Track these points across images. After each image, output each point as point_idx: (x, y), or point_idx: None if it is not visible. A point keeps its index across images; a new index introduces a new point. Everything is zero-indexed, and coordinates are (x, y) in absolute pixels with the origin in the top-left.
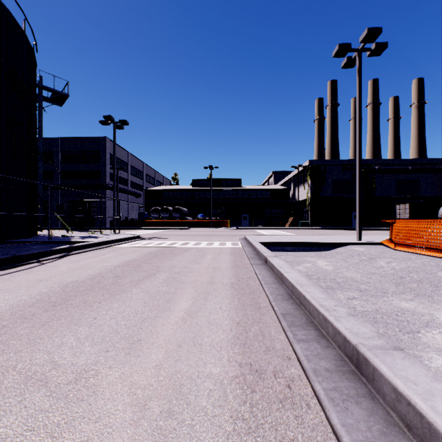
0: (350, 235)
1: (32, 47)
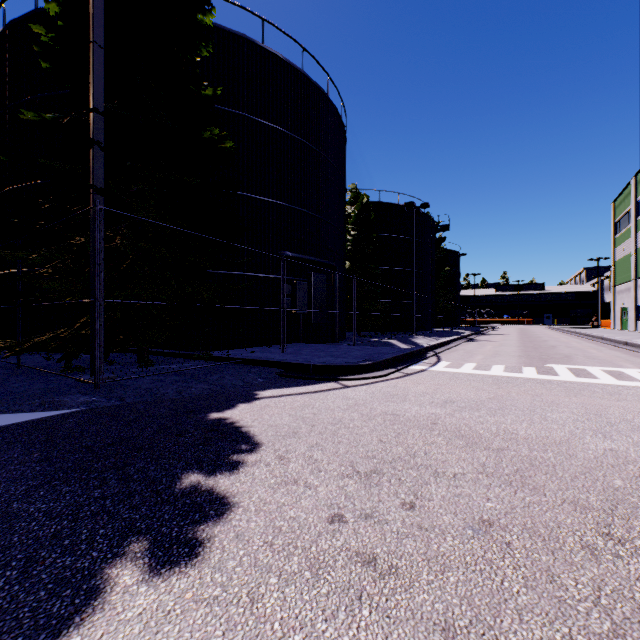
0: None
1: None
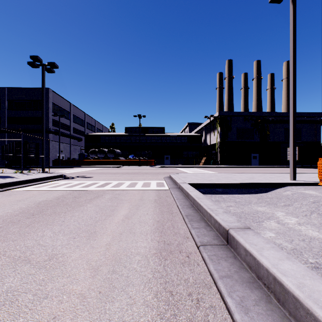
0: (269, 173)
1: None
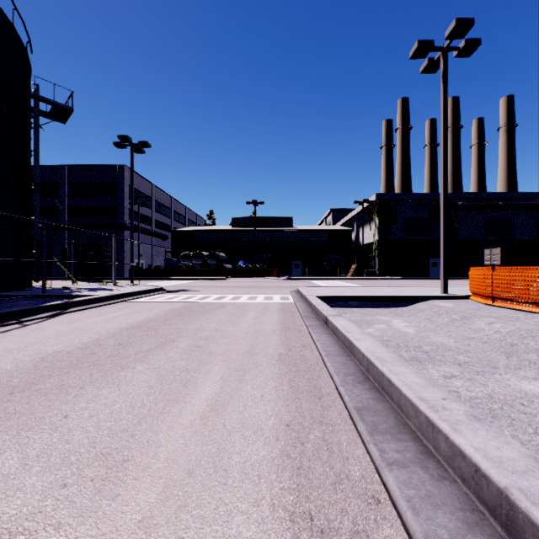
0: (430, 287)
1: (24, 46)
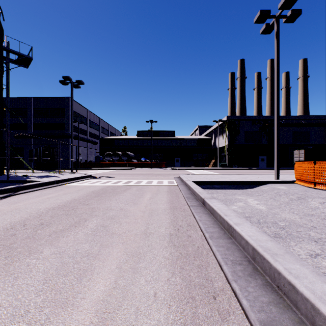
0: (265, 174)
1: None
